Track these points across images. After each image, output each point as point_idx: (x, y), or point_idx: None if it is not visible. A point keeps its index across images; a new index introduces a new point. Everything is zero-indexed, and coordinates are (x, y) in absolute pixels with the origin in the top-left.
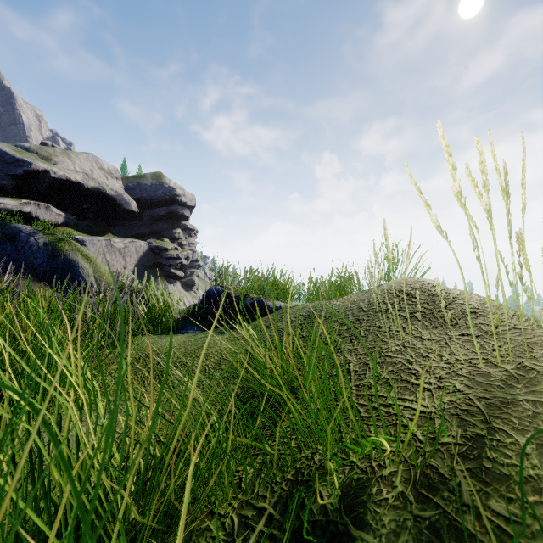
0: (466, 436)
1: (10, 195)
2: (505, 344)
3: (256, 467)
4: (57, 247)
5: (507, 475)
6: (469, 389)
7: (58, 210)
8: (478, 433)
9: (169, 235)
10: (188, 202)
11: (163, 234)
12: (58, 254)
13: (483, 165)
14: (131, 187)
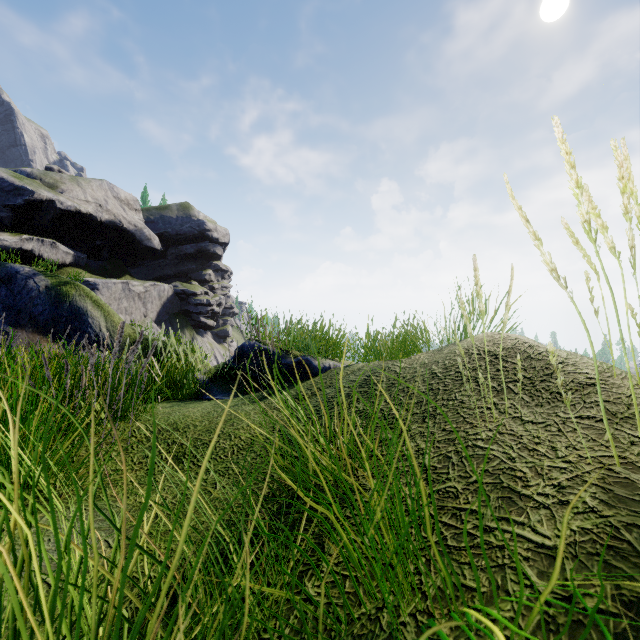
0: (621, 598)
1: (8, 230)
2: None
3: (293, 624)
4: (61, 291)
5: None
6: (608, 507)
7: (66, 248)
8: None
9: (198, 277)
10: (221, 238)
11: (191, 276)
12: (63, 300)
13: (623, 178)
14: (152, 221)
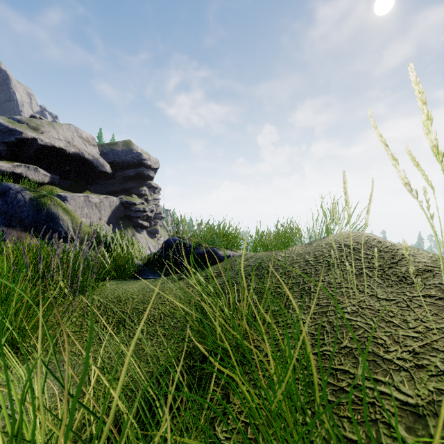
0: None
1: (4, 159)
2: None
3: None
4: (41, 202)
5: None
6: None
7: (45, 172)
8: None
9: (137, 192)
10: (153, 165)
11: (132, 191)
12: (42, 208)
13: None
14: (105, 153)
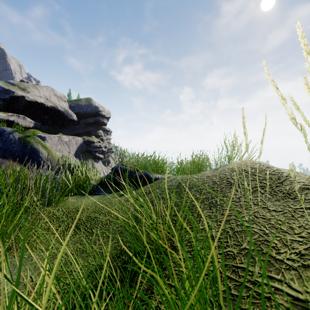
0: None
1: (2, 110)
2: None
3: None
4: (26, 140)
5: None
6: None
7: (30, 119)
8: None
9: (95, 134)
10: (106, 115)
11: (91, 133)
12: (27, 144)
13: None
14: (73, 106)
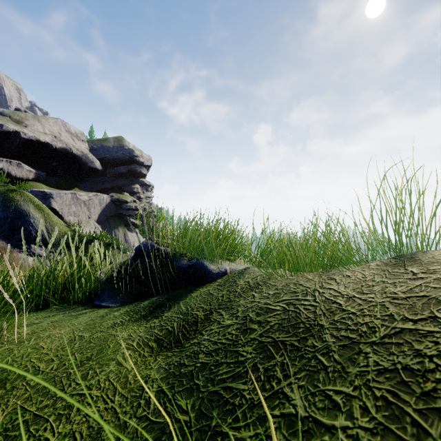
0: None
1: None
2: None
3: None
4: (8, 197)
5: None
6: None
7: (29, 167)
8: None
9: (129, 190)
10: (145, 162)
11: (123, 189)
12: (9, 204)
13: None
14: (95, 149)
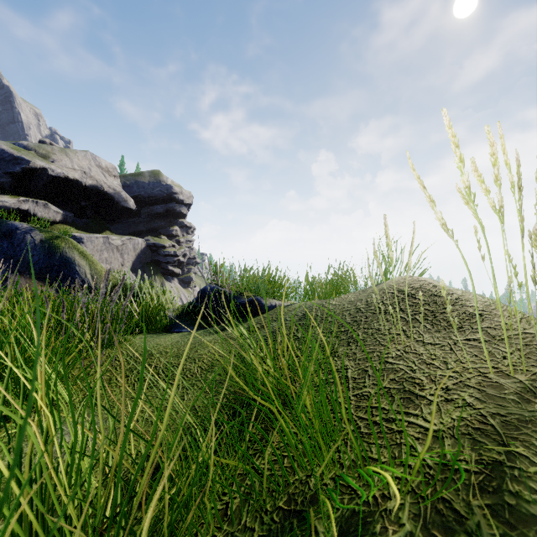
0: (481, 462)
1: (8, 193)
2: (516, 350)
3: (245, 489)
4: (53, 244)
5: (535, 515)
6: (480, 402)
7: (56, 208)
8: (496, 458)
9: (166, 232)
10: (186, 200)
11: (160, 231)
12: (55, 251)
13: (494, 156)
14: (128, 185)
